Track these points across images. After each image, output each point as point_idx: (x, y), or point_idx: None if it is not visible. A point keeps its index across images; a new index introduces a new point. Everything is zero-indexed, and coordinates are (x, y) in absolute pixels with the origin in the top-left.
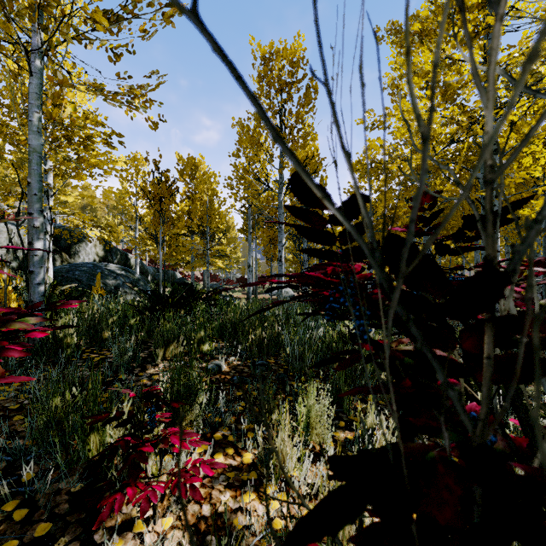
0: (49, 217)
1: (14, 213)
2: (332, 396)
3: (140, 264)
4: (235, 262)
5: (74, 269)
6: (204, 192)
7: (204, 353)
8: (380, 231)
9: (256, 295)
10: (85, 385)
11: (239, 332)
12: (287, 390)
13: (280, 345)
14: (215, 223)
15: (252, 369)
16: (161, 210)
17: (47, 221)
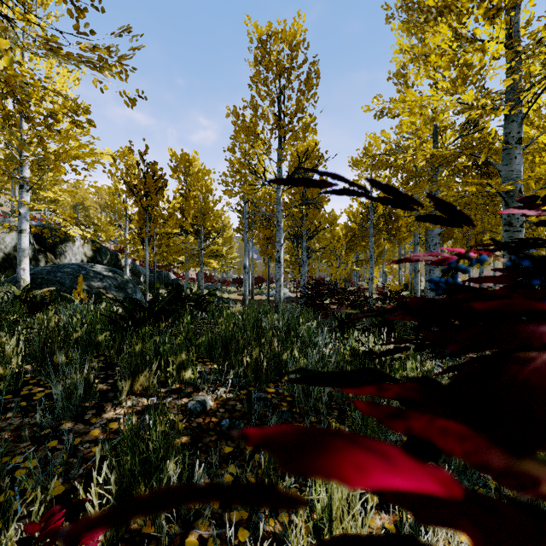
0: (25, 214)
1: (2, 212)
2: None
3: (131, 264)
4: (231, 262)
5: (56, 270)
6: (198, 189)
7: (185, 382)
8: (381, 231)
9: (252, 296)
10: (0, 449)
11: (230, 352)
12: None
13: (281, 366)
14: (209, 221)
15: (247, 405)
16: (147, 206)
17: (22, 218)
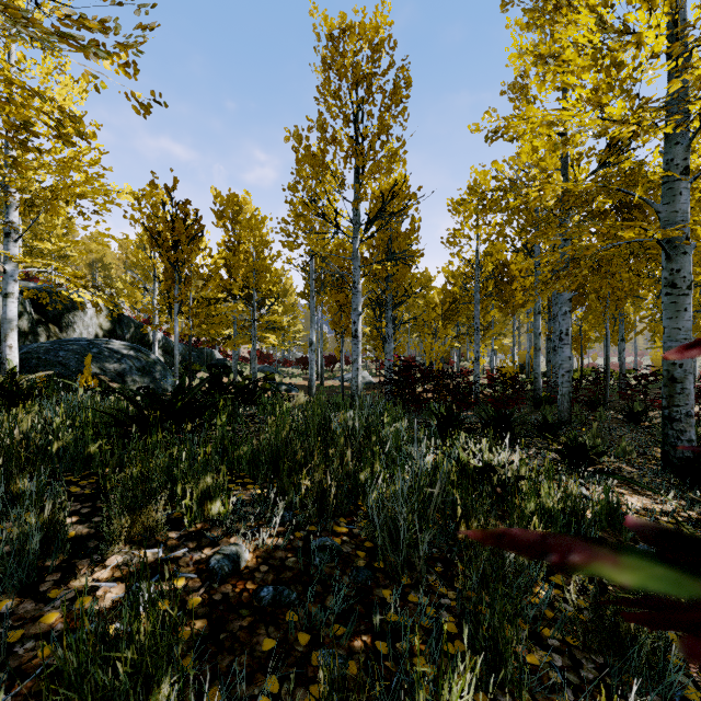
0: (13, 272)
1: None
2: (471, 633)
3: (163, 339)
4: (295, 337)
5: (58, 348)
6: (249, 241)
7: (212, 519)
8: (491, 296)
9: (322, 382)
10: None
11: (282, 472)
12: (376, 623)
13: (357, 490)
14: (264, 283)
15: (304, 559)
16: (177, 260)
17: (8, 277)
